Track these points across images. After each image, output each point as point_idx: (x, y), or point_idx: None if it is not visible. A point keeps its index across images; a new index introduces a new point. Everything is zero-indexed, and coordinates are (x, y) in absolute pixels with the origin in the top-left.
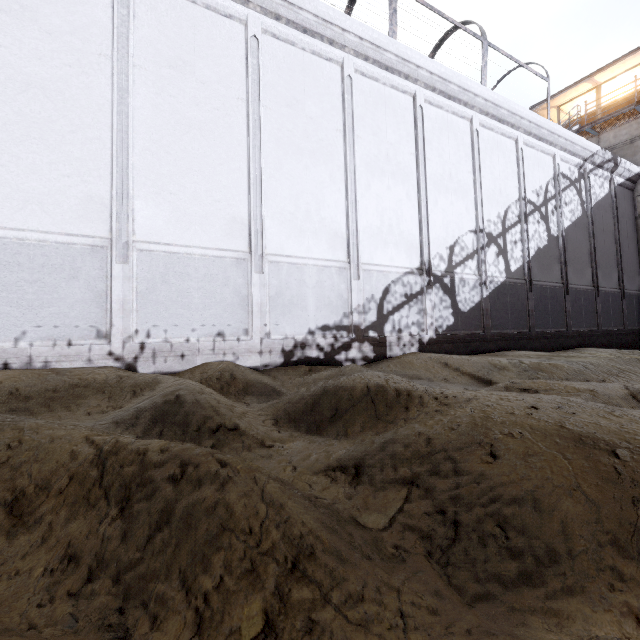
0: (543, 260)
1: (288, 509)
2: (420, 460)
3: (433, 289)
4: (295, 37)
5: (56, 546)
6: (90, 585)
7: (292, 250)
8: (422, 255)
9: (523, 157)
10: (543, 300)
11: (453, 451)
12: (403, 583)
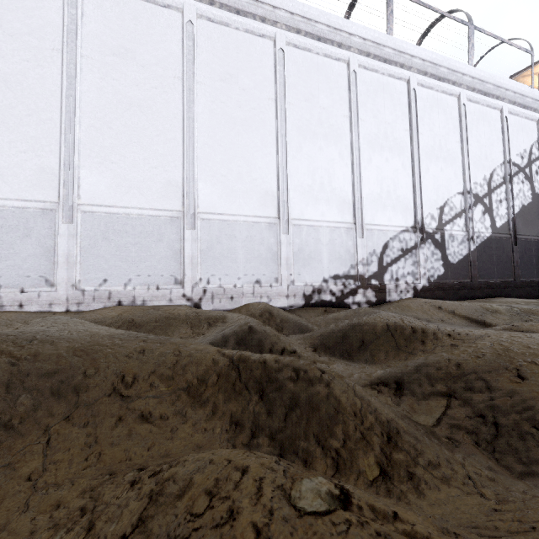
0: (527, 216)
1: (373, 403)
2: (453, 379)
3: (425, 244)
4: (311, 45)
5: (223, 416)
6: (255, 440)
7: (310, 215)
8: (416, 215)
9: (508, 124)
10: (528, 252)
11: (482, 373)
12: (463, 459)
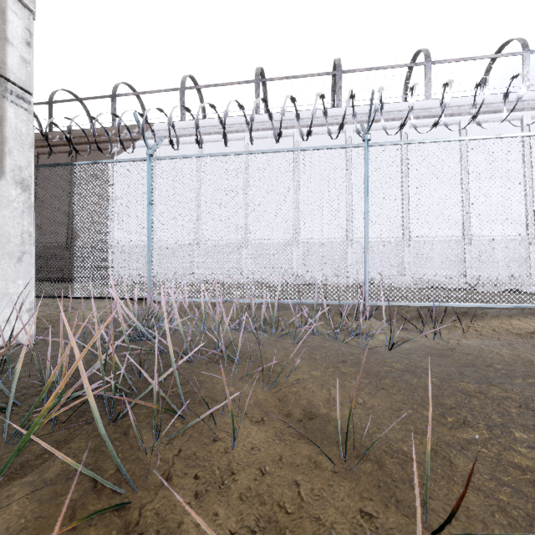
0: None
1: None
2: None
3: None
4: None
5: None
6: None
7: None
8: None
9: None
10: None
11: None
12: None
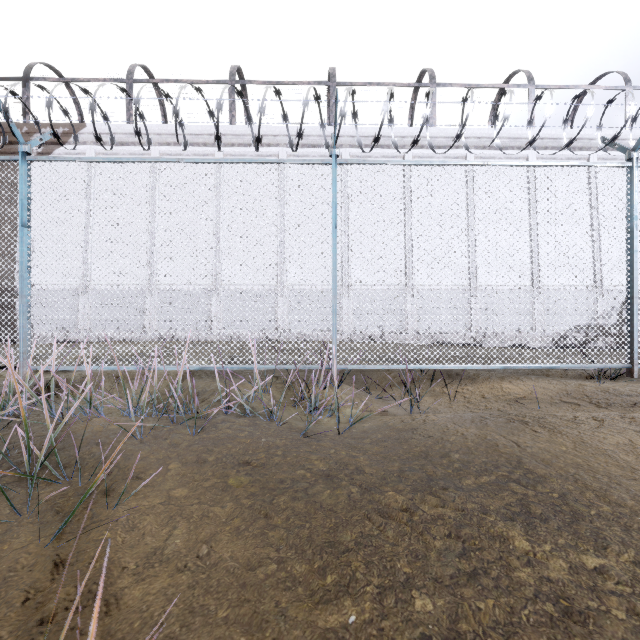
0: None
1: None
2: None
3: None
4: (556, 155)
5: None
6: None
7: (556, 282)
8: None
9: None
10: None
11: None
12: None
